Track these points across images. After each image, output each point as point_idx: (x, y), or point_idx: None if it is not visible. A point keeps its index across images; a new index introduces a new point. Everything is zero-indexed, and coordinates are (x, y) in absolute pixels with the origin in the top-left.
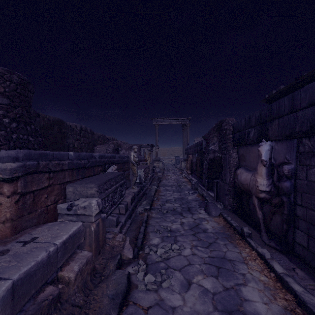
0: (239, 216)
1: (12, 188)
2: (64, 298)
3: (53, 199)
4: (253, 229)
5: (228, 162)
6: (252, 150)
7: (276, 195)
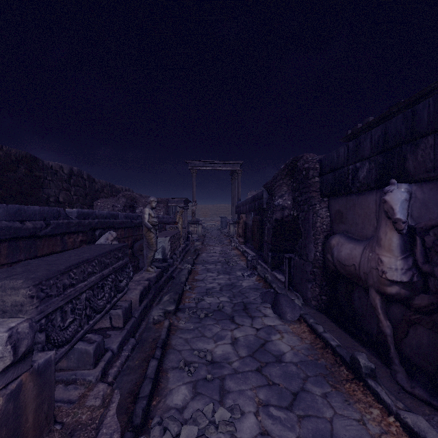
0: (334, 319)
1: None
2: None
3: None
4: (367, 350)
5: (313, 225)
6: (361, 202)
7: (421, 290)
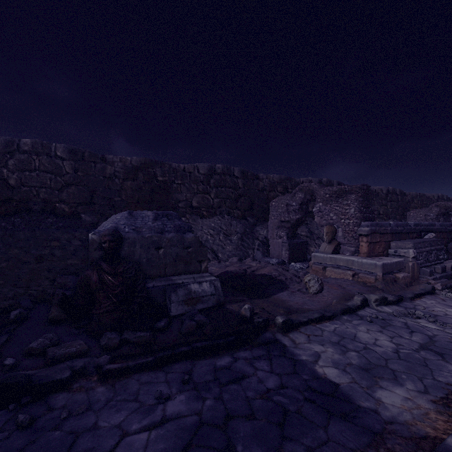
0: None
1: (366, 239)
2: (397, 282)
3: (381, 249)
4: None
5: None
6: None
7: None
